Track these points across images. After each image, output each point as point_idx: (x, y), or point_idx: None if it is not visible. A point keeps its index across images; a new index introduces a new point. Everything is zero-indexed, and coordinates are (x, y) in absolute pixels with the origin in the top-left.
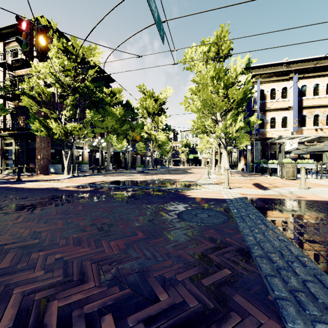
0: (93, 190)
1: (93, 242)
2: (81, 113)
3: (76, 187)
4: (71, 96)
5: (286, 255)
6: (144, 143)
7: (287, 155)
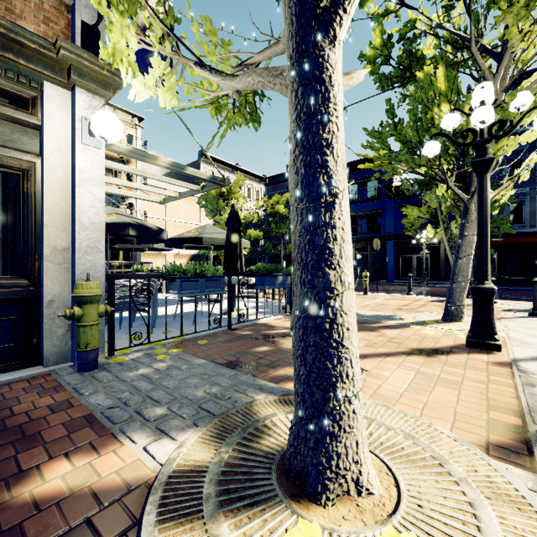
0: None
1: None
2: None
3: None
4: None
5: None
6: None
7: None
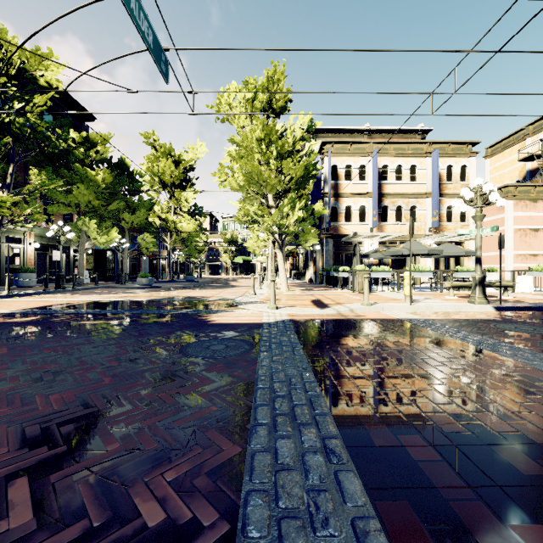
0: (38, 320)
1: (19, 399)
2: (20, 172)
3: (1, 316)
4: None
5: (294, 383)
6: (156, 235)
7: (366, 259)
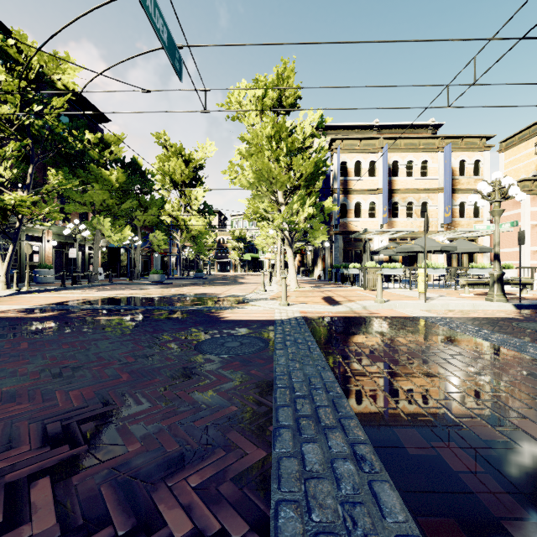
0: (56, 315)
1: (39, 394)
2: (39, 173)
3: (22, 311)
4: (14, 141)
5: (314, 382)
6: (167, 233)
7: (376, 256)
